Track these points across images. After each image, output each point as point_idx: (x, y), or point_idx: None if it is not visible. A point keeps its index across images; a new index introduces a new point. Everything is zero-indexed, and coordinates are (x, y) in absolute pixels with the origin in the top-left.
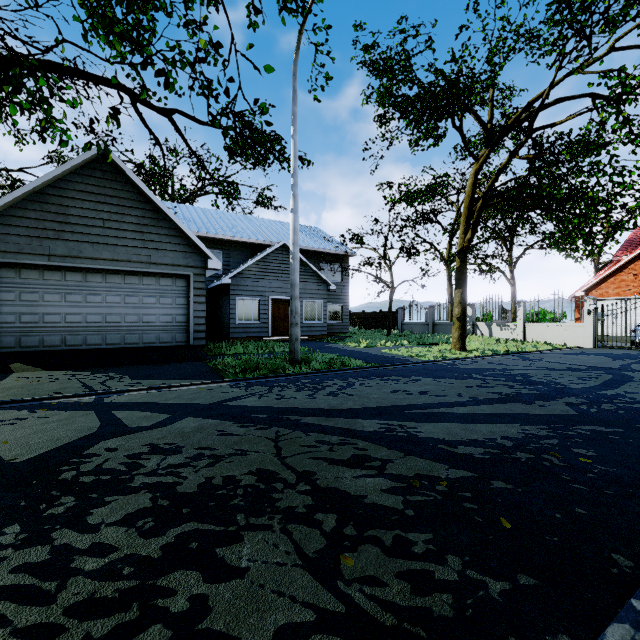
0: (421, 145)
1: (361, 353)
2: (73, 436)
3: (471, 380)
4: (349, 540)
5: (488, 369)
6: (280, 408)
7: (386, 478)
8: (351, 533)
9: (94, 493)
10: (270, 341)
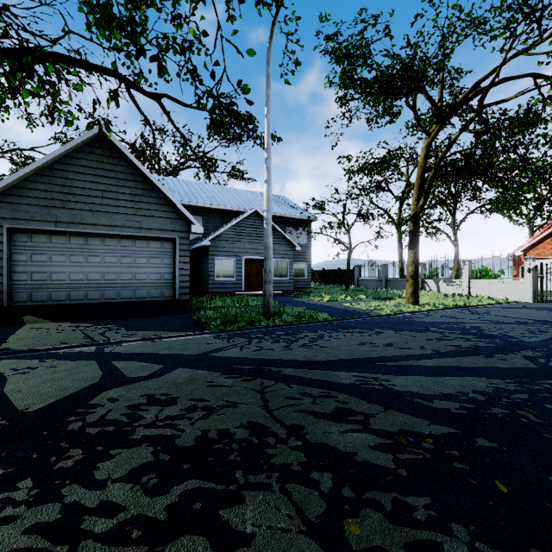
0: (377, 122)
1: (325, 307)
2: (78, 386)
3: (429, 333)
4: (349, 503)
5: (442, 322)
6: (261, 359)
7: (372, 434)
8: (349, 495)
9: (99, 445)
10: (244, 295)
